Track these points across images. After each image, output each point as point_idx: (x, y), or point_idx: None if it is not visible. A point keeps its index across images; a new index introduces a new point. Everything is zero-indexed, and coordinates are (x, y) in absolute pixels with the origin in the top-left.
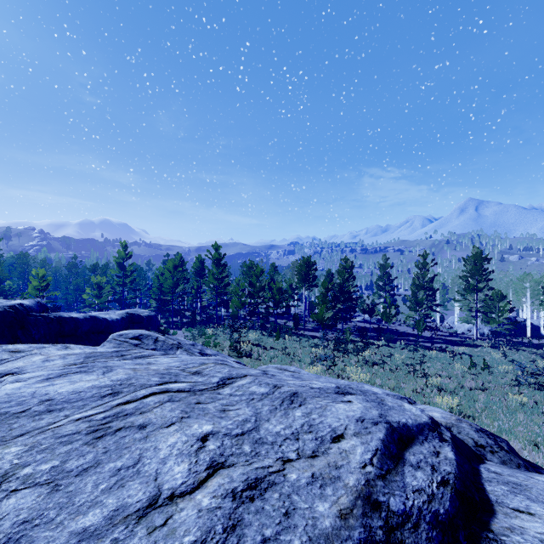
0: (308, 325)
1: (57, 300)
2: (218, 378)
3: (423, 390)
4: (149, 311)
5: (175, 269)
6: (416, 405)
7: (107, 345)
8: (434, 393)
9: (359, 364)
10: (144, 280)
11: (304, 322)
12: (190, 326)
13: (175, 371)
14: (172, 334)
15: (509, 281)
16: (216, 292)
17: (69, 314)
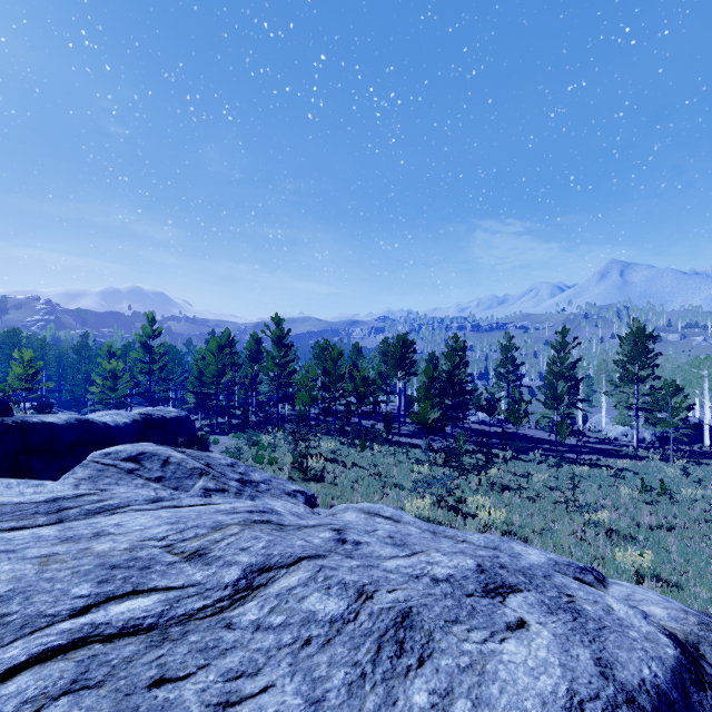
0: (405, 429)
1: (60, 394)
2: (238, 569)
3: (584, 532)
4: (178, 410)
5: (220, 350)
6: (608, 583)
7: (79, 473)
8: (604, 539)
9: (483, 489)
10: (181, 366)
11: (399, 424)
12: (241, 431)
13: (150, 551)
14: (212, 443)
15: (676, 368)
16: (277, 383)
17: (40, 418)
